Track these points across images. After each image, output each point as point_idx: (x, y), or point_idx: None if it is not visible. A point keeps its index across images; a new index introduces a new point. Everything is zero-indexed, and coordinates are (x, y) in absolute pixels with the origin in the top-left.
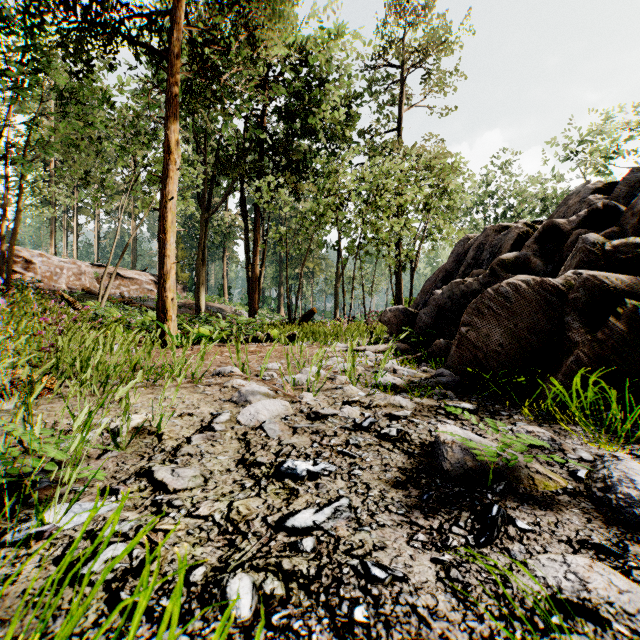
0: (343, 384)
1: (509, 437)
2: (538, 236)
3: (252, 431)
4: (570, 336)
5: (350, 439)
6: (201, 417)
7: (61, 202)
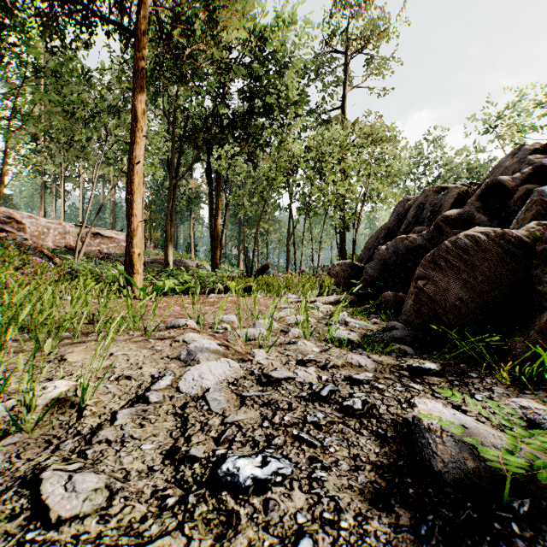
0: (296, 338)
1: (541, 440)
2: (480, 193)
3: (192, 402)
4: (540, 290)
5: (307, 415)
6: (140, 381)
7: (48, 170)
